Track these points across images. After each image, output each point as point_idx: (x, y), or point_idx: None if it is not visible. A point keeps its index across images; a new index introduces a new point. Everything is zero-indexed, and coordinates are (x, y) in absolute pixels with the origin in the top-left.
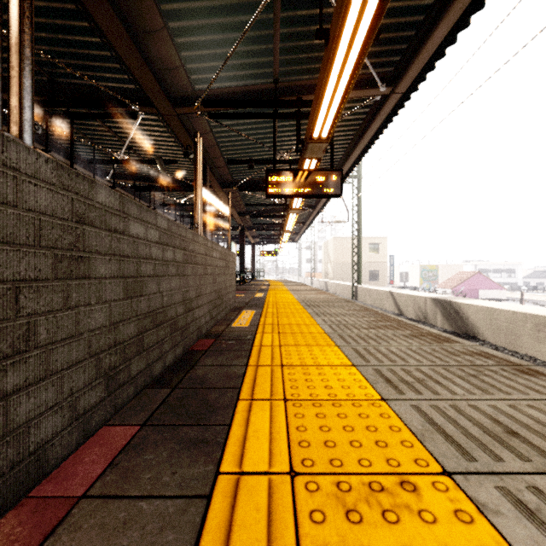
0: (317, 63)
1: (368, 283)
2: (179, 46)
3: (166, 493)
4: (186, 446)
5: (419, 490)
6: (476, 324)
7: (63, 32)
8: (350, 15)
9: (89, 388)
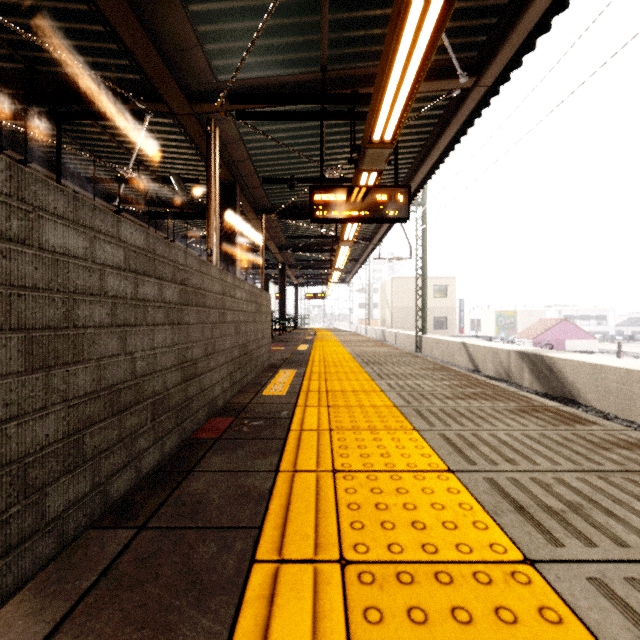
0: (378, 44)
1: (434, 332)
2: (194, 16)
3: None
4: None
5: None
6: (576, 385)
7: None
8: None
9: None
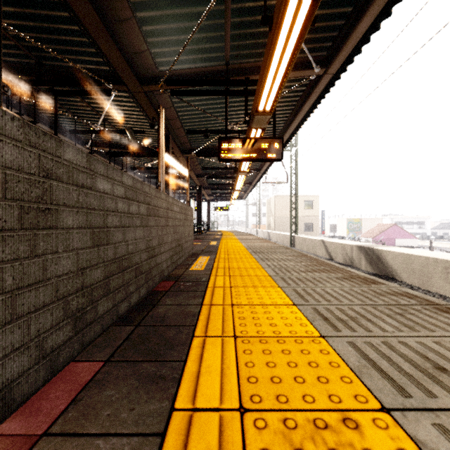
0: (262, 48)
1: (304, 233)
2: (145, 33)
3: (123, 430)
4: (144, 382)
5: (361, 427)
6: (394, 267)
7: (47, 21)
8: (290, 3)
9: (56, 328)
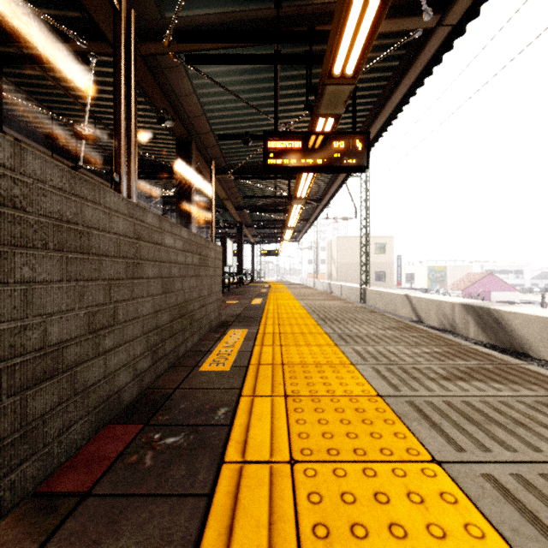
0: None
1: (374, 285)
2: None
3: None
4: None
5: None
6: (527, 338)
7: None
8: None
9: None
